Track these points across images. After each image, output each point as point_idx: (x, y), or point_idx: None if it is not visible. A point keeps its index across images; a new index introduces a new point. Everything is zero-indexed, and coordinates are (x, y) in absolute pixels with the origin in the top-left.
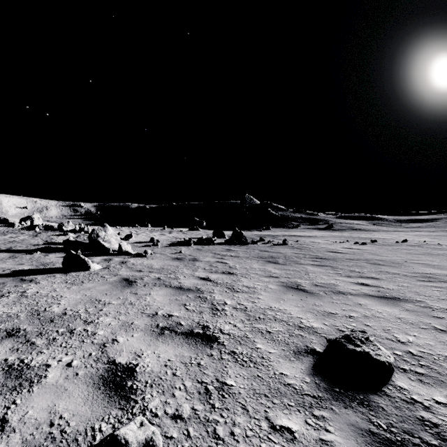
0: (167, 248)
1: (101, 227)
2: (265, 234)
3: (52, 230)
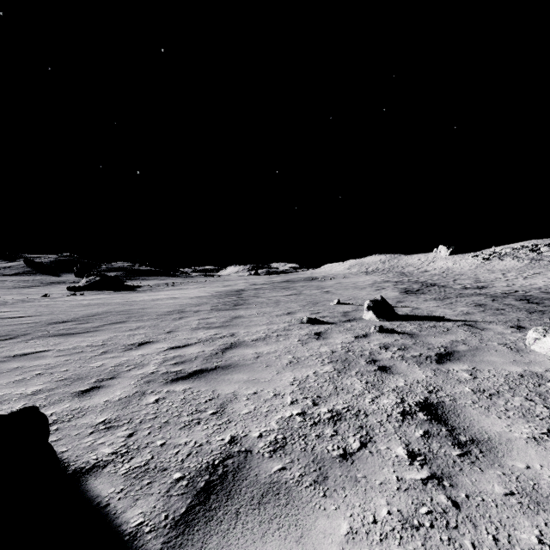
0: None
1: None
2: None
3: None
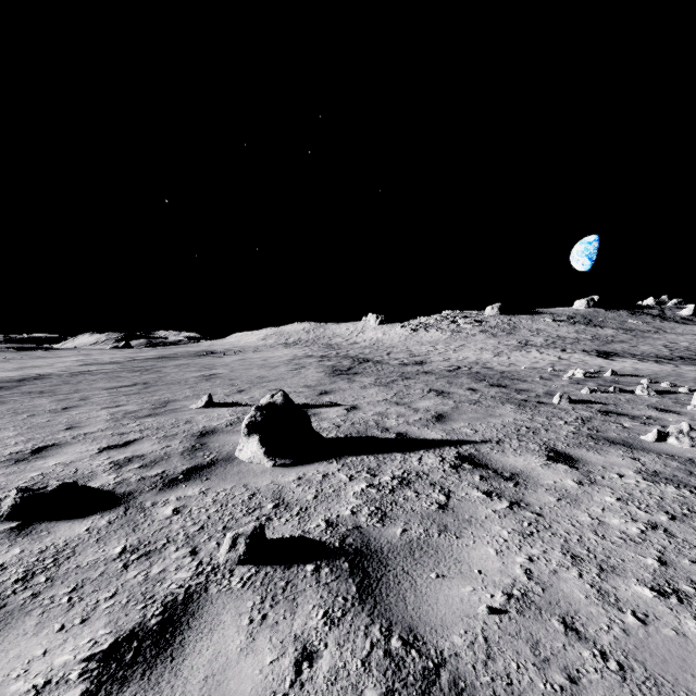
0: None
1: None
2: None
3: None
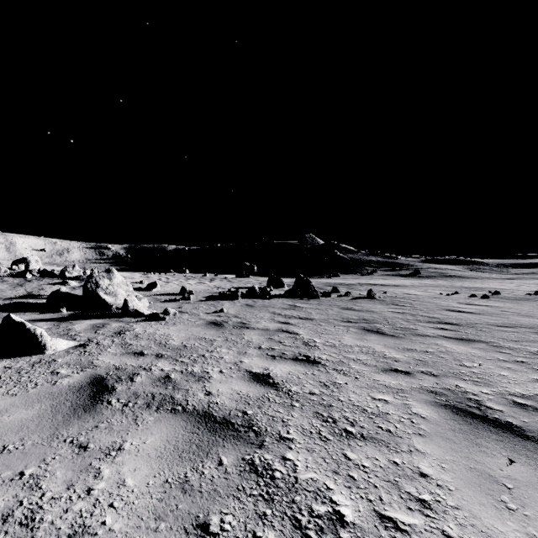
0: (203, 303)
1: (104, 272)
2: (334, 282)
3: (50, 276)
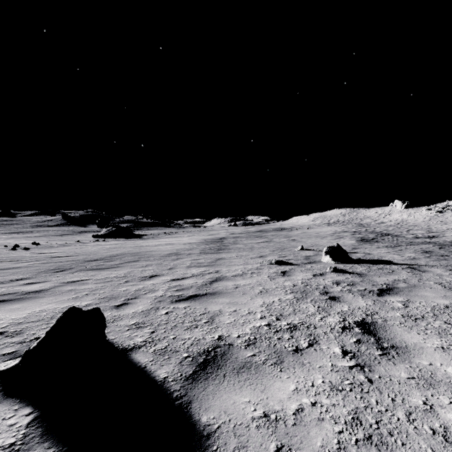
0: None
1: None
2: None
3: None
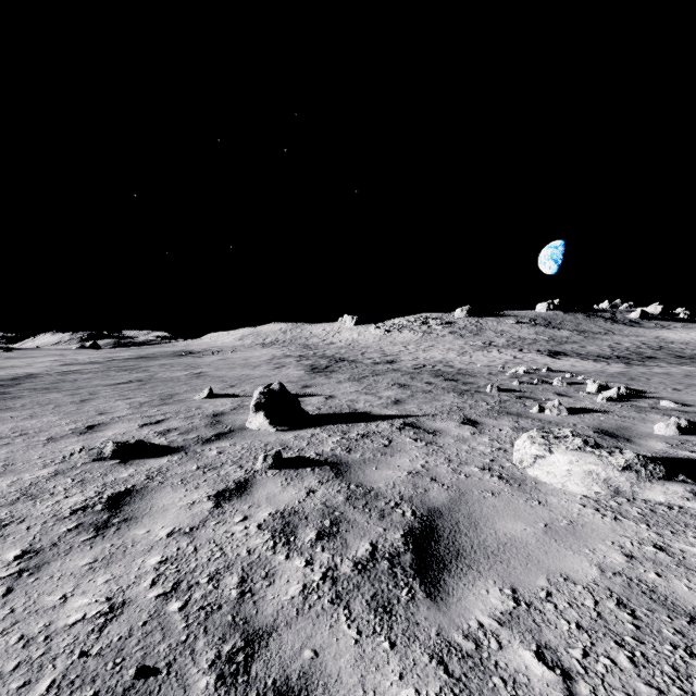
0: None
1: None
2: None
3: None
